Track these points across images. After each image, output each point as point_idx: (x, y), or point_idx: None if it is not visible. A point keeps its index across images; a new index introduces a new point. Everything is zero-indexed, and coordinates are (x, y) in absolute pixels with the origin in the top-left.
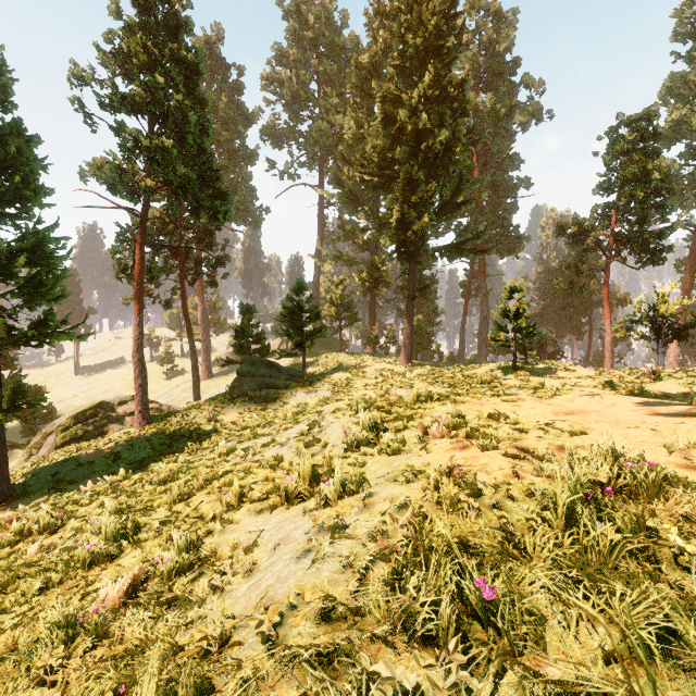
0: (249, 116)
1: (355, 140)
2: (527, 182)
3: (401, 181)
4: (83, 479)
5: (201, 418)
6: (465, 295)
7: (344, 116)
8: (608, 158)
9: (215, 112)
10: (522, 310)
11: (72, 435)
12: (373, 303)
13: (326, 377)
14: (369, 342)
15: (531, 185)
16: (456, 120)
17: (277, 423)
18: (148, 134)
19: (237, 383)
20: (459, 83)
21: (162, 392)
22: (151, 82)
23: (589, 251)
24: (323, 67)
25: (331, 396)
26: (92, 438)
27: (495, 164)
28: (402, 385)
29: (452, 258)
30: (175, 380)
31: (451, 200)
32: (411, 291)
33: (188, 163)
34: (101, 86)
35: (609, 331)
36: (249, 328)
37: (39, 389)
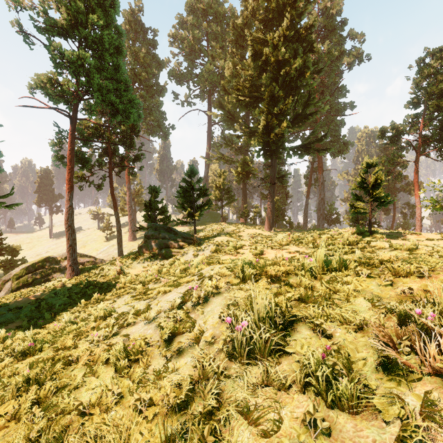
0: (160, 63)
1: (232, 77)
2: (352, 105)
3: (266, 97)
4: (7, 323)
5: (113, 271)
6: (308, 183)
7: (225, 62)
8: (418, 79)
9: (138, 60)
10: (378, 182)
11: (24, 282)
12: (245, 189)
13: (211, 239)
14: (242, 215)
15: (354, 107)
16: (305, 55)
17: (163, 282)
18: (73, 51)
19: (144, 243)
20: (308, 27)
21: (103, 249)
22: (73, 7)
23: (401, 150)
24: (210, 29)
25: (214, 254)
26: (40, 284)
27: (329, 93)
28: (272, 246)
29: (302, 155)
30: (112, 241)
31: (302, 112)
32: (272, 179)
33: (106, 76)
34: (38, 15)
35: (419, 206)
36: (155, 204)
37: (16, 248)
